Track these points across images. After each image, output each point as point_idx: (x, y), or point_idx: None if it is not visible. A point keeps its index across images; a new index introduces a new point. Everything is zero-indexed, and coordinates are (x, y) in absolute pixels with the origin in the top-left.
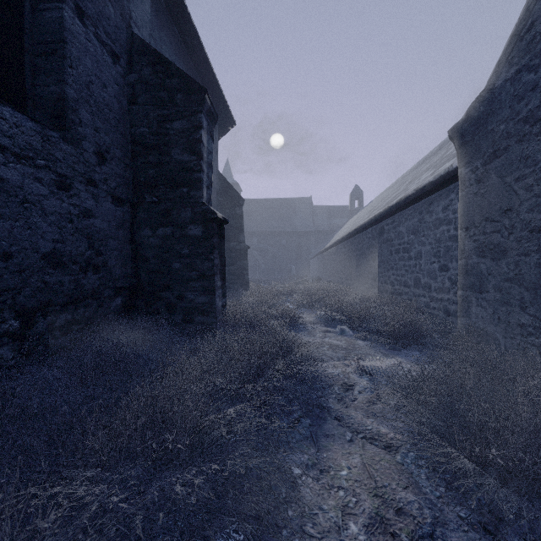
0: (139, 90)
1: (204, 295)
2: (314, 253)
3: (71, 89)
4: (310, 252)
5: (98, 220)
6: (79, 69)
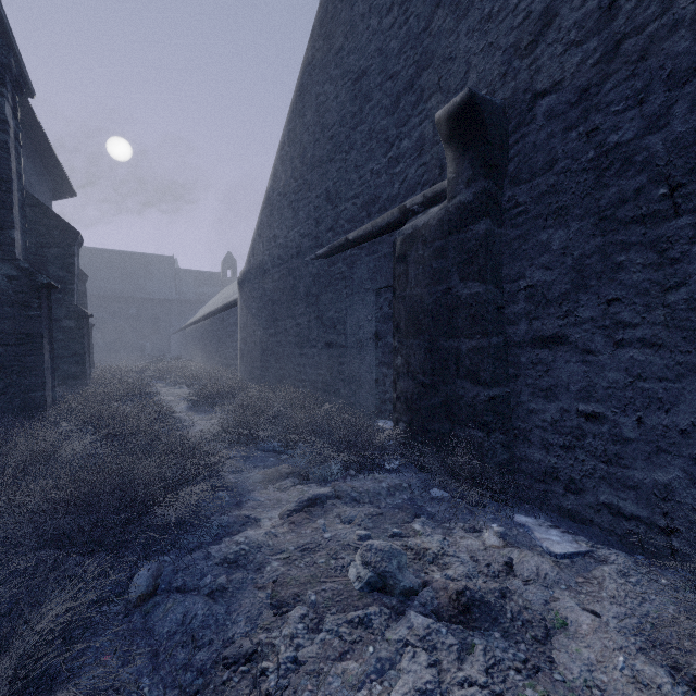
0: None
1: (78, 366)
2: (176, 327)
3: None
4: (172, 325)
5: None
6: None
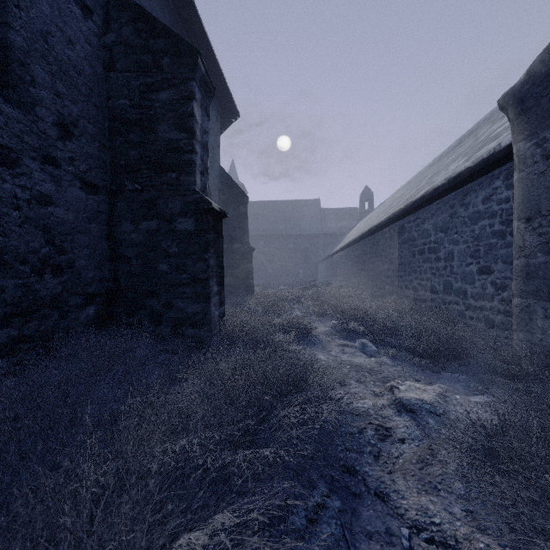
0: (117, 54)
1: (197, 303)
2: (322, 256)
3: (18, 35)
4: (318, 255)
5: (60, 209)
6: (32, 13)
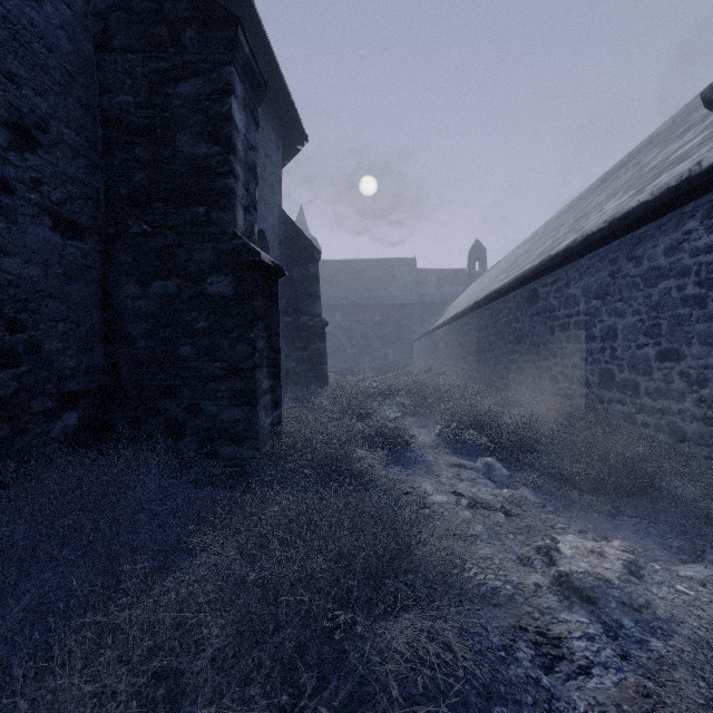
0: (115, 24)
1: (237, 406)
2: (418, 333)
3: None
4: (414, 331)
5: (14, 259)
6: None
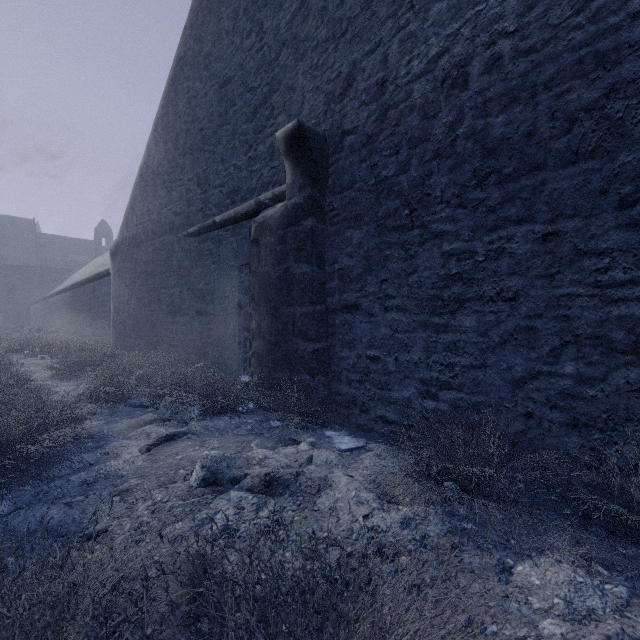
0: None
1: None
2: (38, 296)
3: None
4: (32, 295)
5: None
6: None
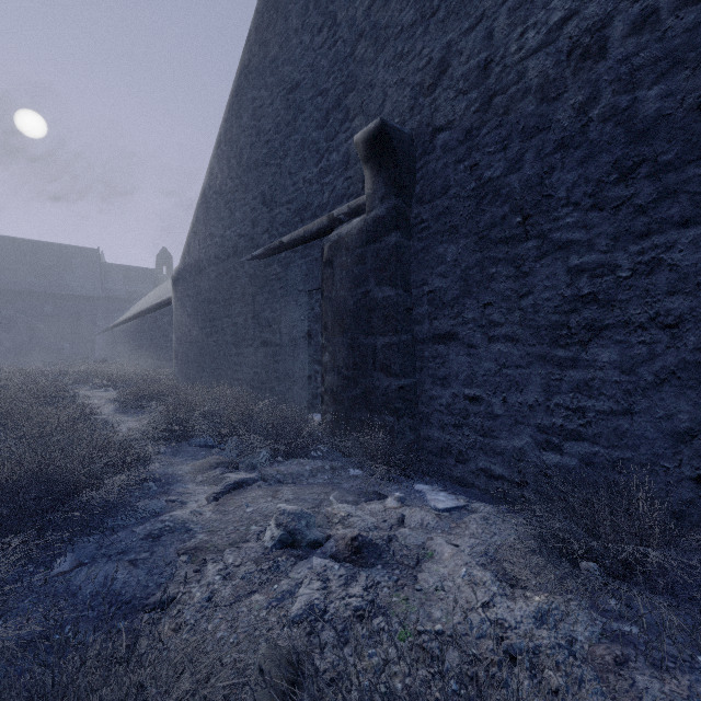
0: None
1: None
2: (102, 327)
3: None
4: (97, 325)
5: None
6: None
